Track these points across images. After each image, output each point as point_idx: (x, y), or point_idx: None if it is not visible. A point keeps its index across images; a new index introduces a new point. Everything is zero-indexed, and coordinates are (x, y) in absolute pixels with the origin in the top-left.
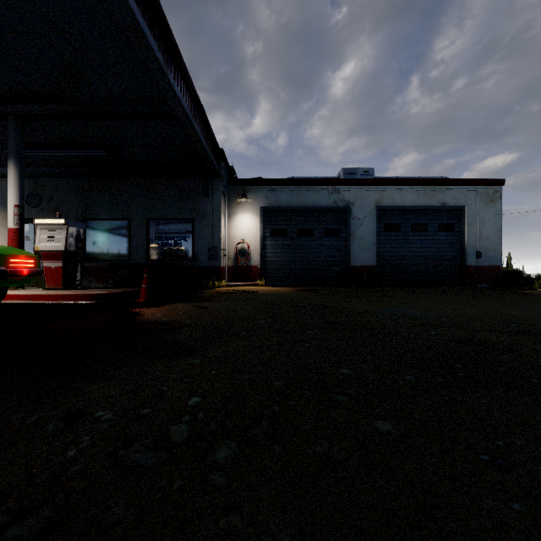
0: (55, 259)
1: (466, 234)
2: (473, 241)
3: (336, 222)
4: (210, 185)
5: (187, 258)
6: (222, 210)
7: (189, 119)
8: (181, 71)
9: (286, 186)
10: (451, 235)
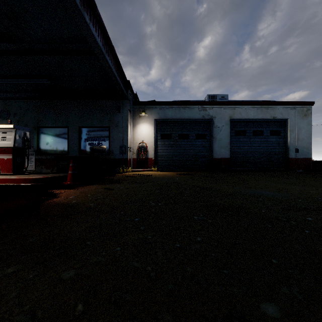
0: (7, 153)
1: (288, 137)
2: (293, 142)
3: (203, 129)
4: (121, 105)
5: (105, 153)
6: (129, 121)
7: (103, 54)
8: (96, 16)
9: (171, 106)
10: (279, 138)
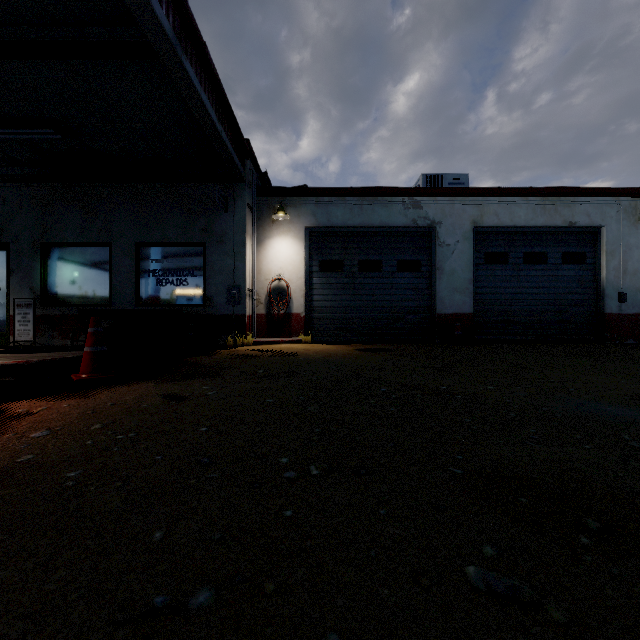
0: None
1: (604, 268)
2: (615, 277)
3: (414, 251)
4: (230, 194)
5: (195, 302)
6: (249, 232)
7: (176, 53)
8: None
9: (343, 197)
10: (582, 269)
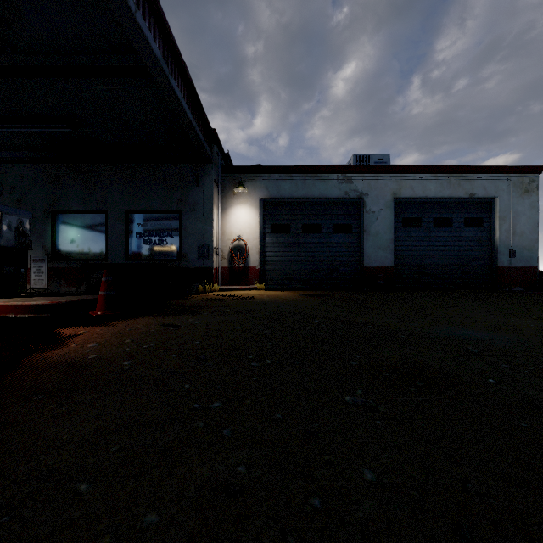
0: None
1: (497, 230)
2: (506, 238)
3: (346, 216)
4: (201, 172)
5: (173, 257)
6: (215, 202)
7: (165, 74)
8: (149, 0)
9: (290, 174)
10: (480, 231)
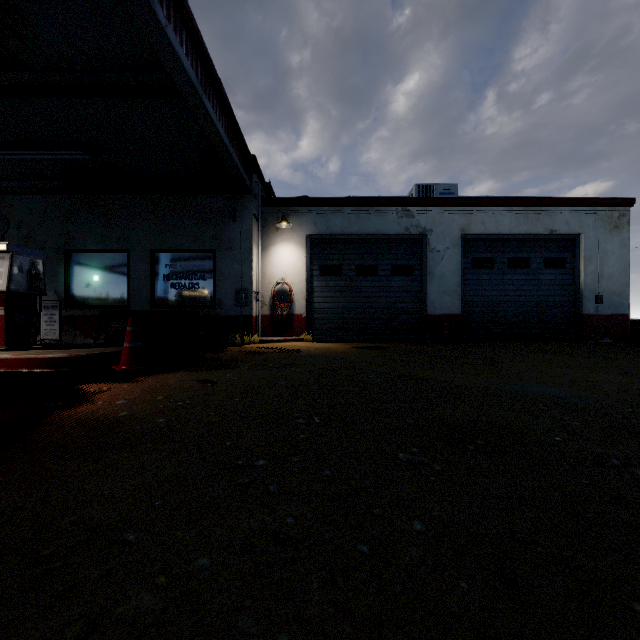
0: None
1: (582, 272)
2: (592, 281)
3: (407, 256)
4: (238, 205)
5: (206, 304)
6: (255, 240)
7: (198, 94)
8: (181, 12)
9: (341, 207)
10: (562, 273)
